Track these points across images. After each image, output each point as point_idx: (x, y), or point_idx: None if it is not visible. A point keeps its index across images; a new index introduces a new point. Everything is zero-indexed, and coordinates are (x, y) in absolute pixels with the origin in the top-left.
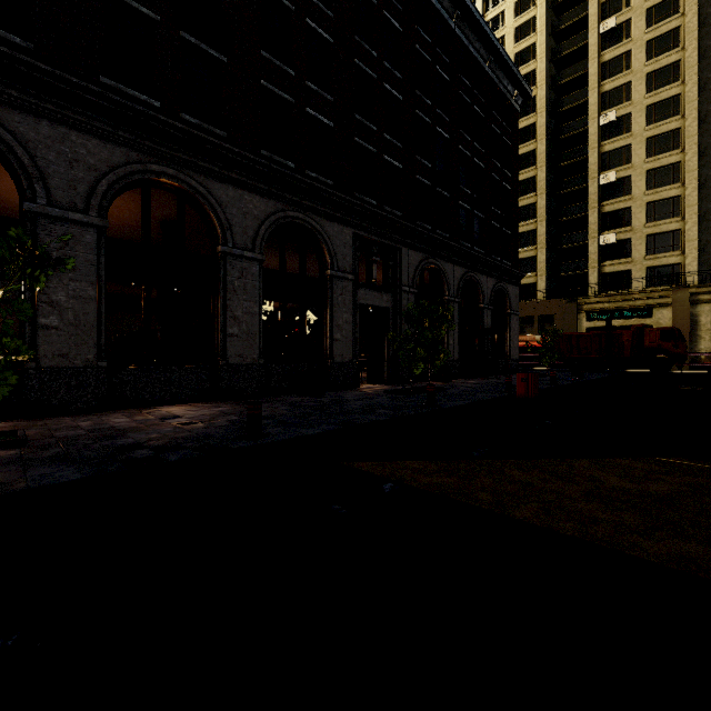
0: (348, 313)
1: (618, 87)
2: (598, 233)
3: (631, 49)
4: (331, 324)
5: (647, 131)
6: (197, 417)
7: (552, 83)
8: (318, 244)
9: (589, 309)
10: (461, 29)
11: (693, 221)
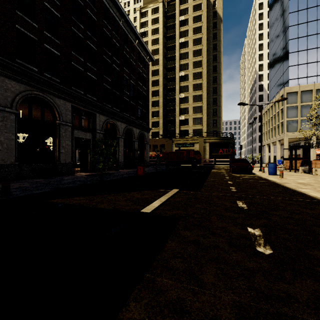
0: (68, 141)
1: (185, 63)
2: (179, 115)
3: (189, 51)
4: (59, 146)
5: (193, 82)
6: None
7: (165, 55)
8: (51, 108)
9: (176, 143)
10: (125, 26)
11: (205, 115)
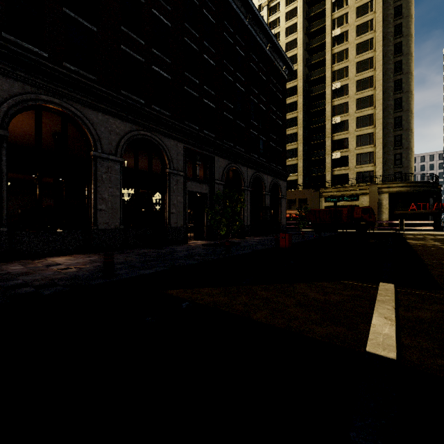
0: (180, 196)
1: (341, 68)
2: (331, 152)
3: (348, 47)
4: (169, 203)
5: (356, 95)
6: (73, 264)
7: (306, 63)
8: (160, 153)
9: (326, 195)
10: (252, 26)
11: (380, 147)
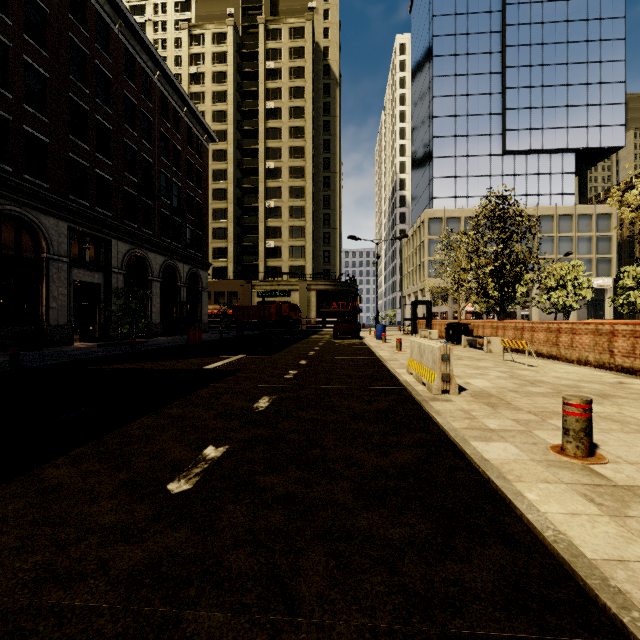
0: (63, 287)
1: (275, 147)
2: (265, 239)
3: (282, 127)
4: (47, 296)
5: (290, 182)
6: None
7: (238, 126)
8: (34, 232)
9: (259, 289)
10: (163, 84)
11: (310, 243)
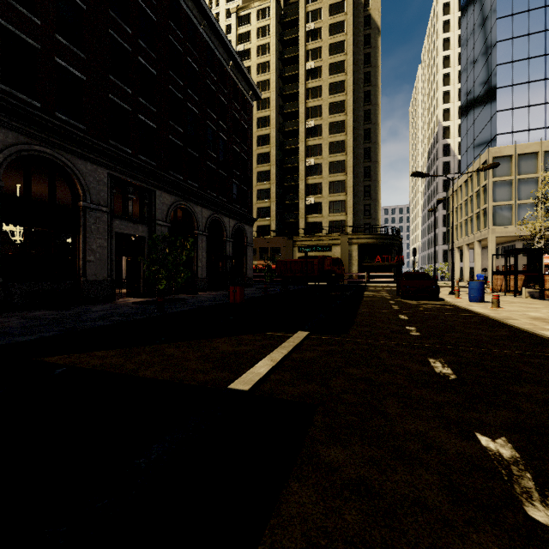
0: (102, 239)
1: (315, 106)
2: (305, 196)
3: (322, 85)
4: (84, 248)
5: (329, 138)
6: None
7: (280, 92)
8: (70, 178)
9: (299, 244)
10: (208, 35)
11: (351, 196)
